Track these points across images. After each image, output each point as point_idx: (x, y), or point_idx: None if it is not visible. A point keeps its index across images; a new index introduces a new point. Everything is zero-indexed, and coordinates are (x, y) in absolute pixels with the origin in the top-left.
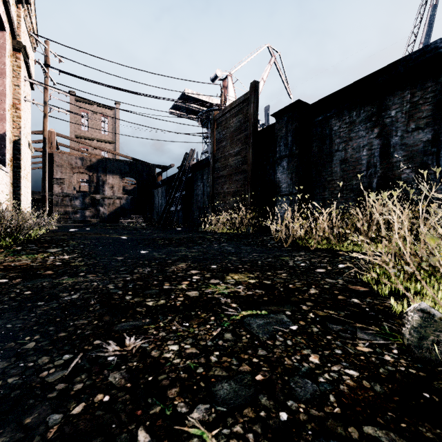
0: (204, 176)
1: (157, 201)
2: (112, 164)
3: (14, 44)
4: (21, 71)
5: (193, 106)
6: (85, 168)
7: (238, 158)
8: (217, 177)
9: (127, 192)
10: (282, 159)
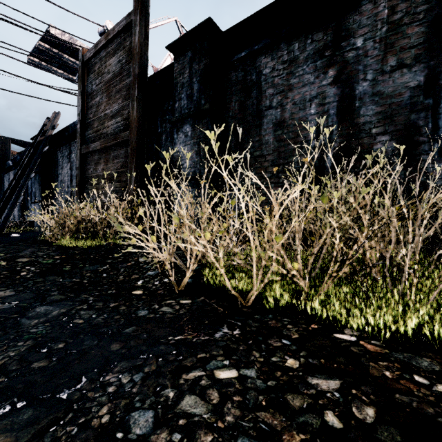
0: (72, 152)
1: None
2: None
3: None
4: None
5: (69, 59)
6: None
7: (118, 121)
8: (88, 153)
9: None
10: (184, 120)
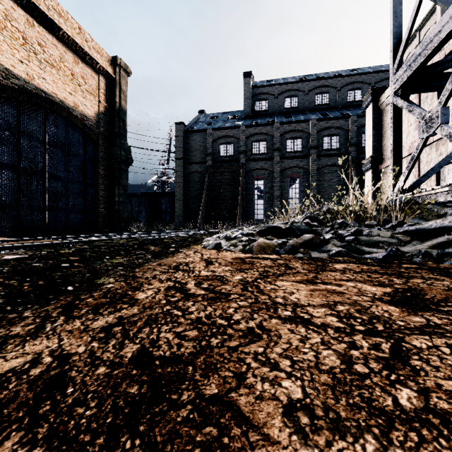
0: None
1: None
2: None
3: None
4: None
5: None
6: None
7: None
8: None
9: None
10: None
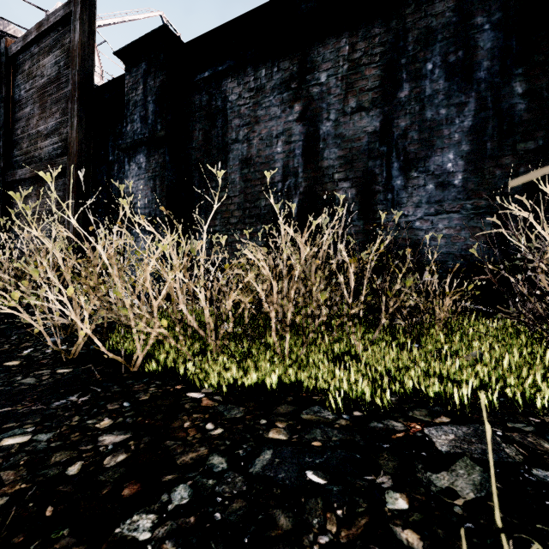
0: None
1: None
2: None
3: None
4: None
5: None
6: None
7: (54, 142)
8: (15, 182)
9: None
10: (138, 148)
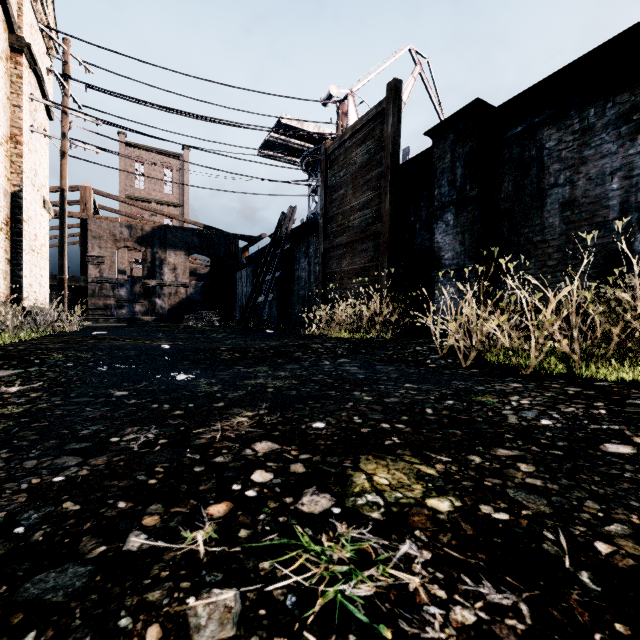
0: (311, 247)
1: (240, 289)
2: (175, 235)
3: (12, 41)
4: (23, 84)
5: (294, 143)
6: (135, 241)
7: (366, 213)
8: (331, 248)
9: (199, 277)
10: (445, 208)
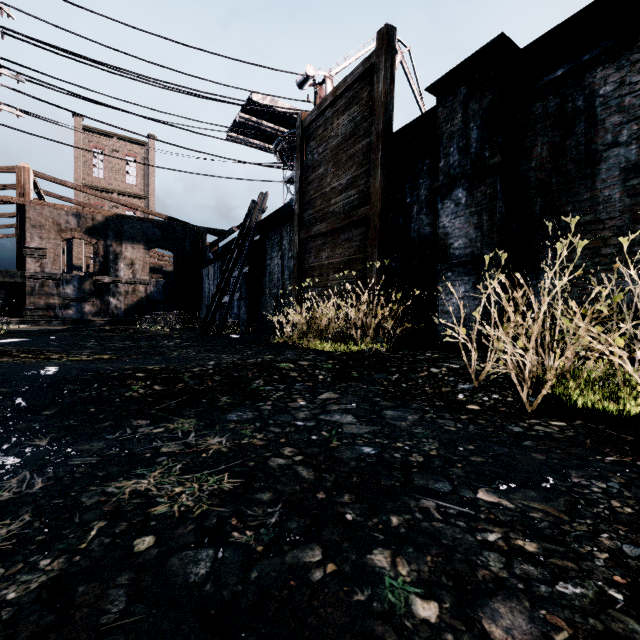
0: (284, 239)
1: (206, 287)
2: (132, 226)
3: None
4: None
5: (267, 126)
6: (84, 232)
7: (350, 195)
8: (308, 238)
9: (166, 275)
10: (455, 183)
